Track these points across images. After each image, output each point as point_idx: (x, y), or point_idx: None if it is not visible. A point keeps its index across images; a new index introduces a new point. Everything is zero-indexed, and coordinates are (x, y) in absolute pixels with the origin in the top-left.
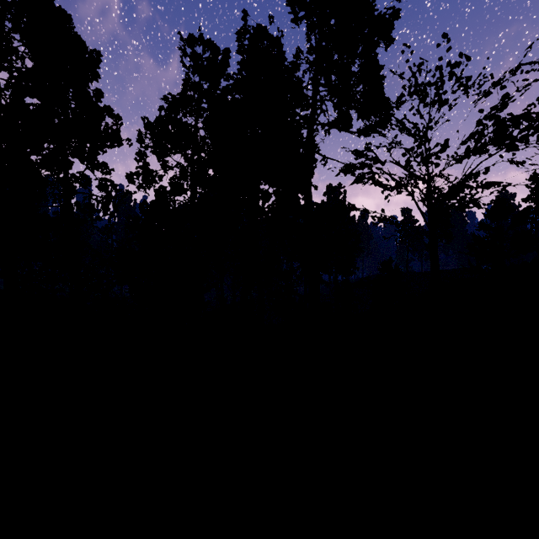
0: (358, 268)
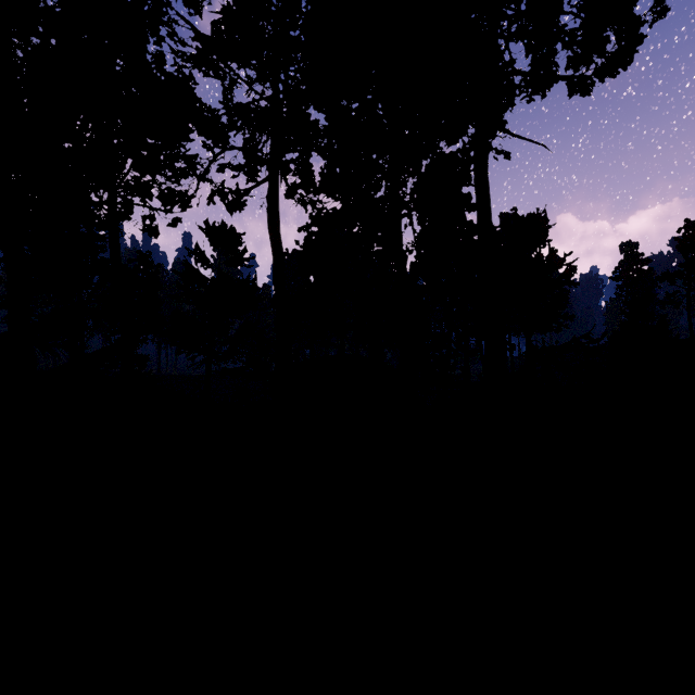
0: (572, 316)
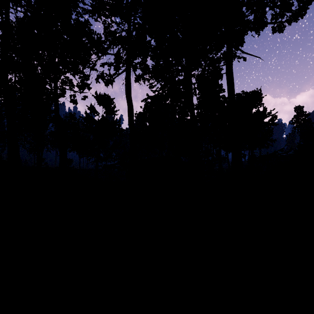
0: (275, 140)
